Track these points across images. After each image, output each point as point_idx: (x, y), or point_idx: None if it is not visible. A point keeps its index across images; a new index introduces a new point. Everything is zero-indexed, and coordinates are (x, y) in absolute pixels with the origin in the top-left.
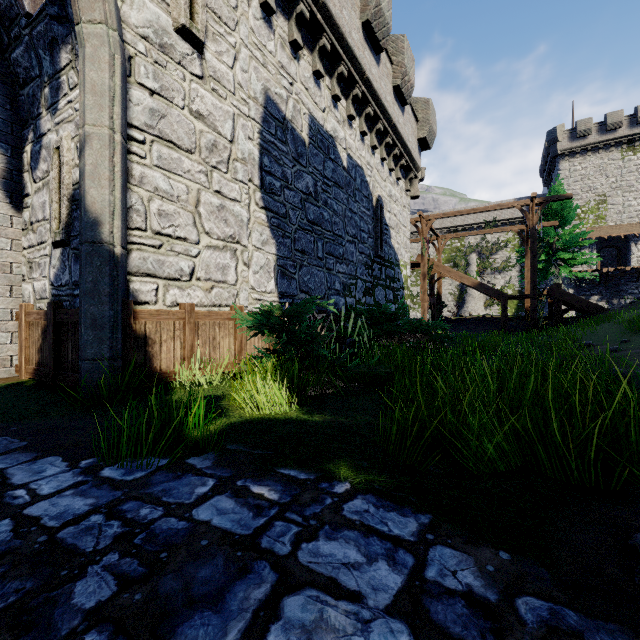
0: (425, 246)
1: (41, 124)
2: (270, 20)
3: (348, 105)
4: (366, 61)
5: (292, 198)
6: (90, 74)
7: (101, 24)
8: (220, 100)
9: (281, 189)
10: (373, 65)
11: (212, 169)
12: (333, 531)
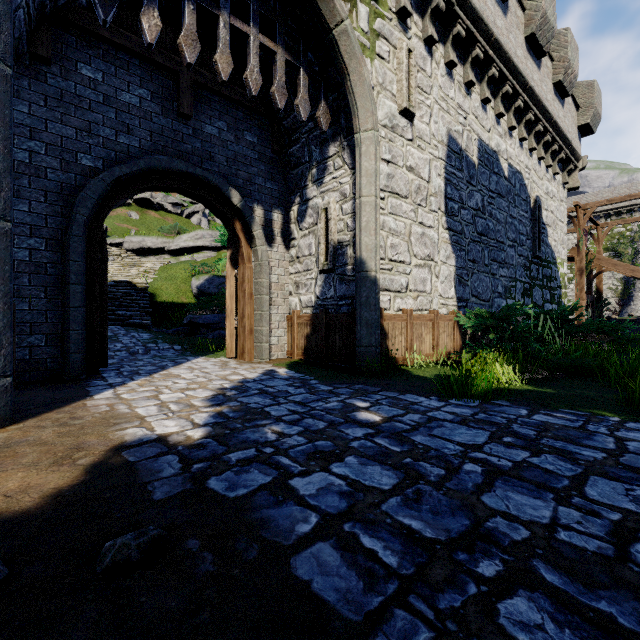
0: (582, 238)
1: (307, 192)
2: (451, 72)
3: (509, 117)
4: (528, 71)
5: (466, 216)
6: (364, 164)
7: (371, 130)
8: (422, 152)
9: (458, 210)
10: (534, 71)
11: (417, 206)
12: (628, 430)
